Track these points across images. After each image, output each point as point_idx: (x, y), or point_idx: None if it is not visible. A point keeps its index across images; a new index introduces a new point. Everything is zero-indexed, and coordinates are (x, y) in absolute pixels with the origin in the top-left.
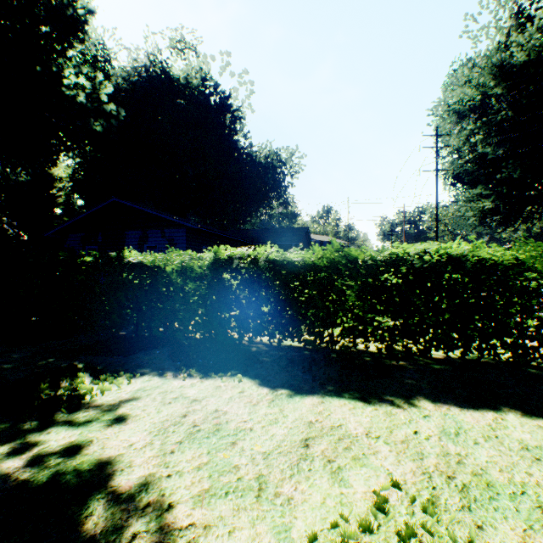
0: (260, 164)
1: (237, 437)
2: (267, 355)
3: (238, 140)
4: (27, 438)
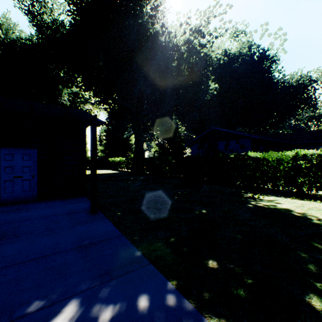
0: (292, 86)
1: None
2: None
3: (273, 75)
4: (255, 202)
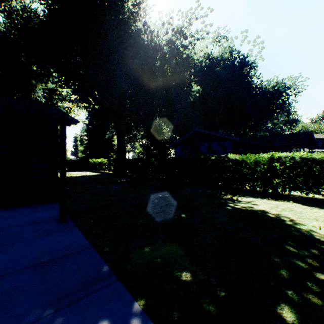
0: (268, 92)
1: (301, 212)
2: (300, 198)
3: (252, 81)
4: (233, 203)
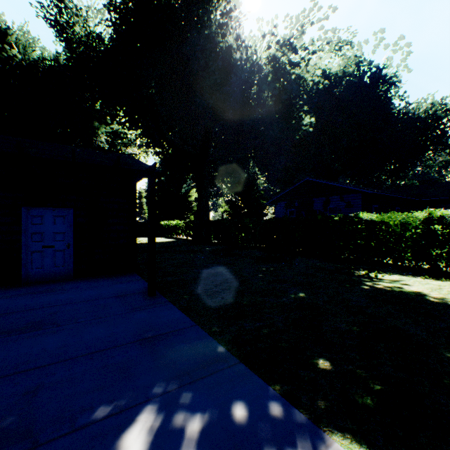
0: (419, 119)
1: None
2: None
3: (392, 104)
4: (371, 282)
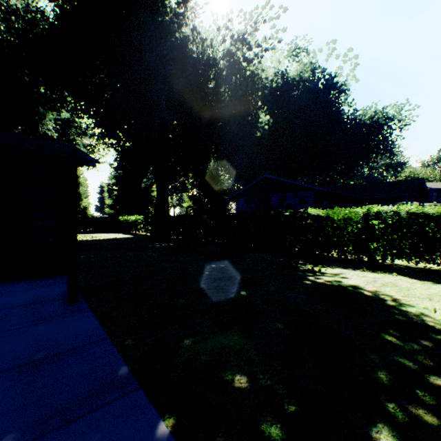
0: (364, 125)
1: (408, 289)
2: (406, 269)
3: (342, 109)
4: (314, 276)
